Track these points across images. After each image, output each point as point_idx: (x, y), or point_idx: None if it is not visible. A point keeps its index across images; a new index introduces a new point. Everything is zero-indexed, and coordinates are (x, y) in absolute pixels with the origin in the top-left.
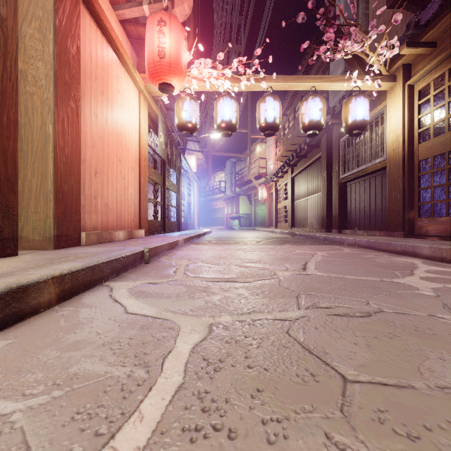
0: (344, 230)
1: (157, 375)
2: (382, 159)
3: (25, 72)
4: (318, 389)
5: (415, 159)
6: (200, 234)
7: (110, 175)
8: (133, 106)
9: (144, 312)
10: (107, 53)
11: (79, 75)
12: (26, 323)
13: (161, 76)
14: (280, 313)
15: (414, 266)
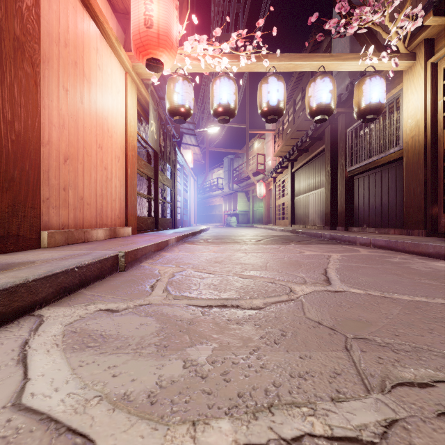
0: (352, 227)
1: None
2: (397, 149)
3: None
4: None
5: (439, 147)
6: (196, 231)
7: (86, 164)
8: (118, 87)
9: (53, 403)
10: (82, 18)
11: (38, 33)
12: None
13: (148, 50)
14: (334, 407)
15: None
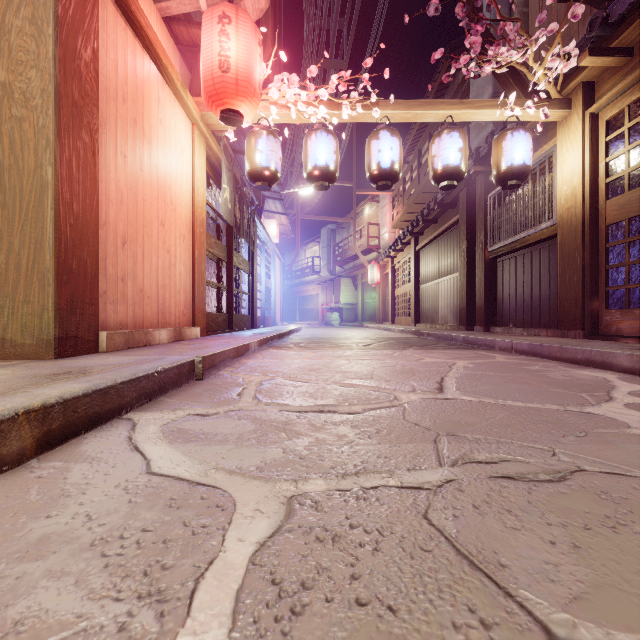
0: (494, 327)
1: (178, 624)
2: (550, 223)
3: (10, 85)
4: None
5: (601, 223)
6: (283, 333)
7: (147, 246)
8: (183, 144)
9: (179, 472)
10: (142, 63)
11: (96, 93)
12: None
13: (224, 99)
14: (409, 473)
15: (609, 385)
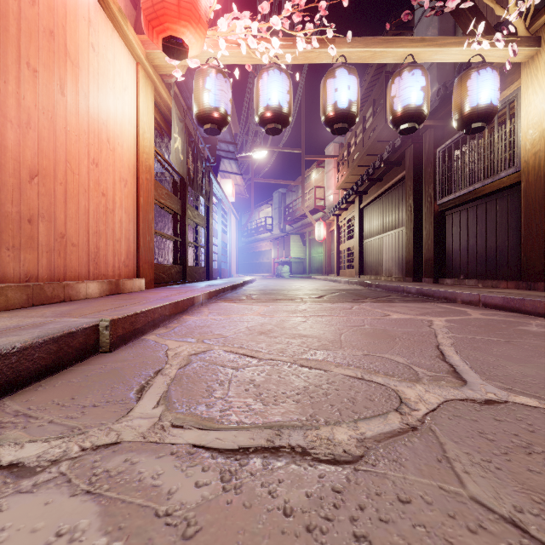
0: (443, 278)
1: None
2: (512, 171)
3: None
4: None
5: None
6: (236, 284)
7: (71, 185)
8: (125, 81)
9: None
10: None
11: None
12: None
13: (165, 23)
14: None
15: None
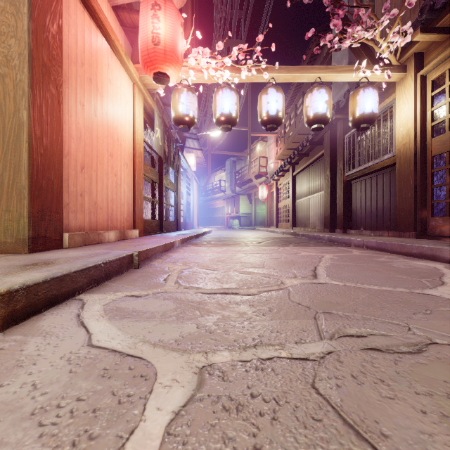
0: (349, 230)
1: None
2: (391, 155)
3: None
4: None
5: (428, 154)
6: (199, 234)
7: (99, 171)
8: (126, 98)
9: (114, 344)
10: (96, 38)
11: (61, 58)
12: None
13: (156, 64)
14: (296, 346)
15: (439, 272)
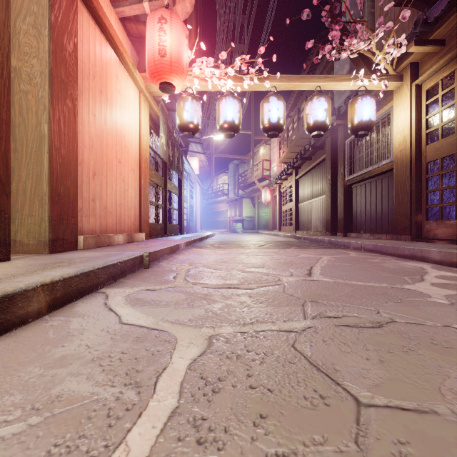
0: (350, 233)
1: (149, 397)
2: (388, 161)
3: (19, 69)
4: (328, 415)
5: (423, 161)
6: (202, 237)
7: (109, 177)
8: (133, 106)
9: (140, 322)
10: (106, 51)
11: (76, 73)
12: (11, 335)
13: (162, 75)
14: (285, 323)
15: (423, 271)
